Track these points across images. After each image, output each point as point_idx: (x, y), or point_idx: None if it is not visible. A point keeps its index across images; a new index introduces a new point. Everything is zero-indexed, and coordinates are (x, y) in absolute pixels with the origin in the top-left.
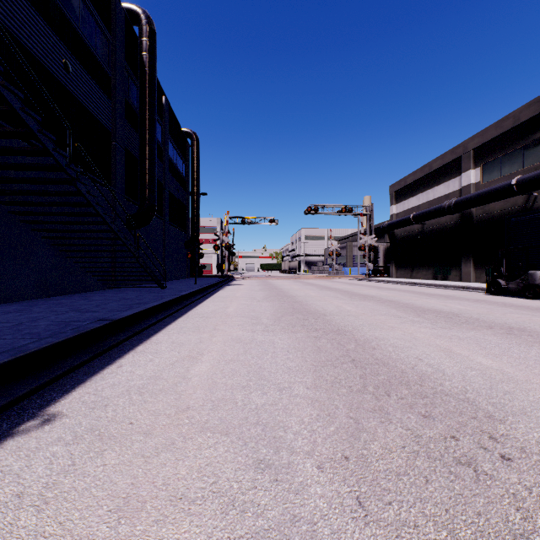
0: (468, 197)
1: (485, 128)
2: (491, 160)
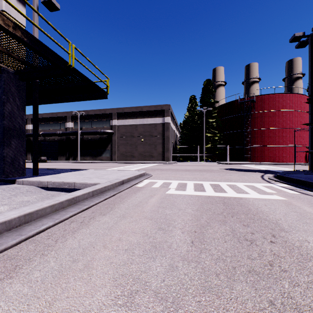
0: (29, 134)
1: None
2: None
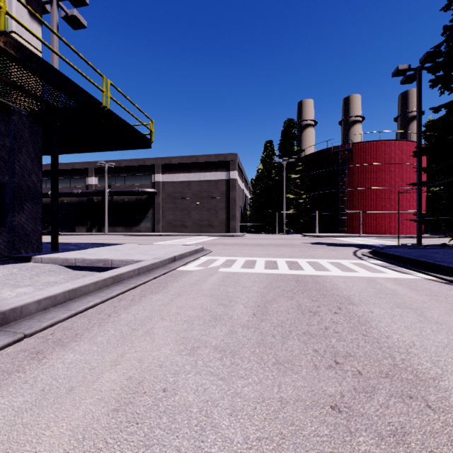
0: None
1: None
2: (43, 179)
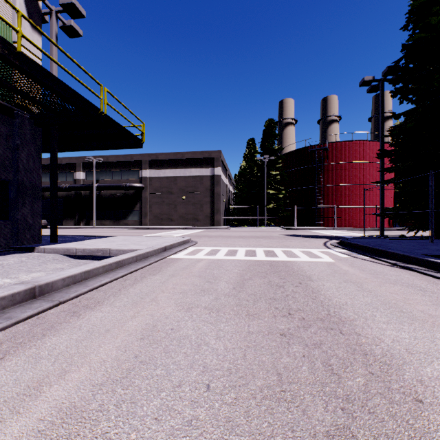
0: None
1: None
2: None
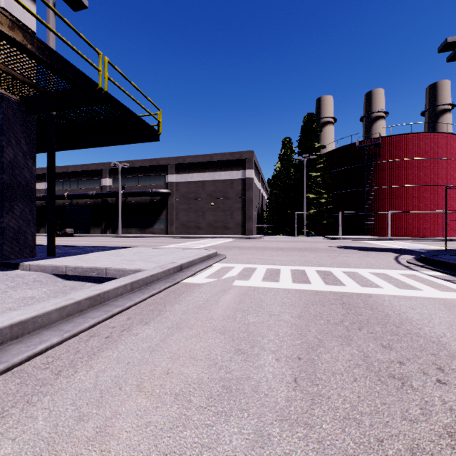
0: None
1: (57, 166)
2: (59, 181)
